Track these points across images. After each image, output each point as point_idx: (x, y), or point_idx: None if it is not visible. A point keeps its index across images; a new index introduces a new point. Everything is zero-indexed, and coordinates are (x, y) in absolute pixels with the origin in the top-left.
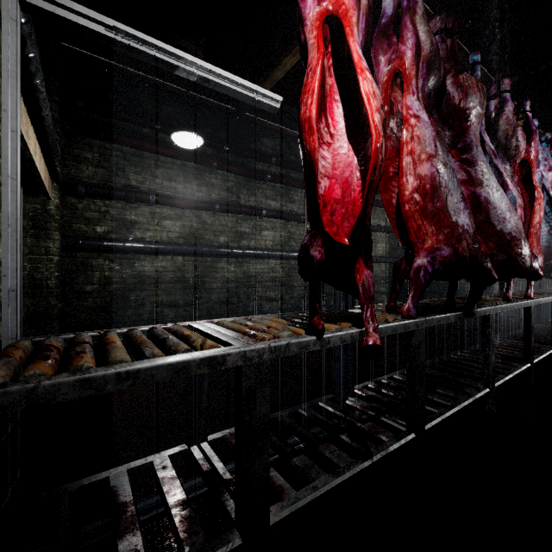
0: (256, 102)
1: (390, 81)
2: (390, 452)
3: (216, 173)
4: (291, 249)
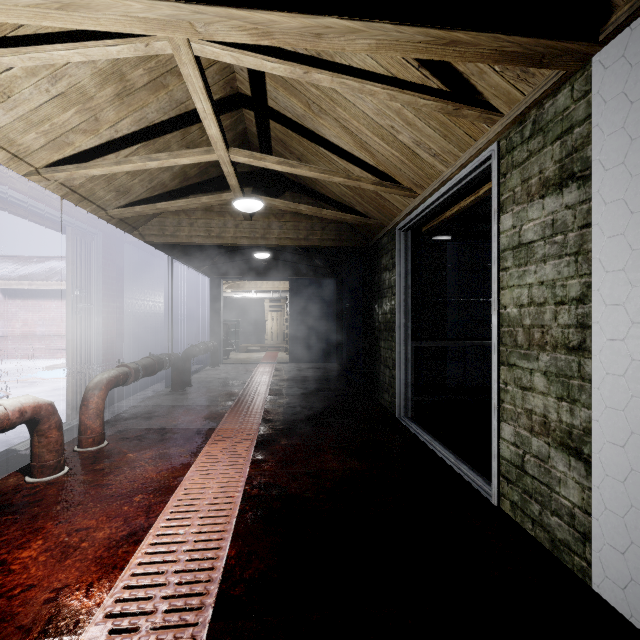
0: None
1: None
2: None
3: None
4: None
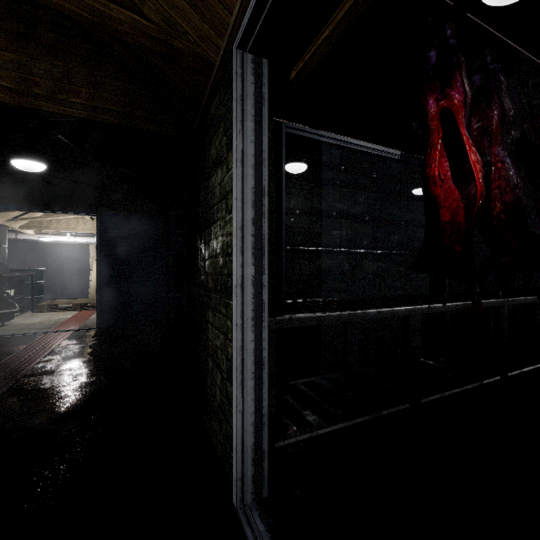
0: (384, 157)
1: (479, 134)
2: (483, 383)
3: (294, 184)
4: (356, 246)
